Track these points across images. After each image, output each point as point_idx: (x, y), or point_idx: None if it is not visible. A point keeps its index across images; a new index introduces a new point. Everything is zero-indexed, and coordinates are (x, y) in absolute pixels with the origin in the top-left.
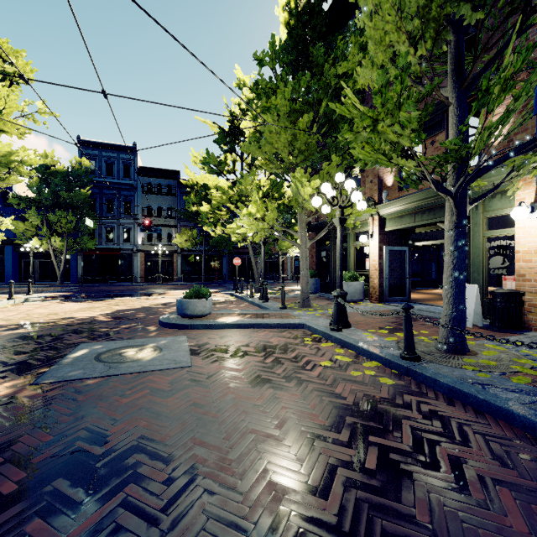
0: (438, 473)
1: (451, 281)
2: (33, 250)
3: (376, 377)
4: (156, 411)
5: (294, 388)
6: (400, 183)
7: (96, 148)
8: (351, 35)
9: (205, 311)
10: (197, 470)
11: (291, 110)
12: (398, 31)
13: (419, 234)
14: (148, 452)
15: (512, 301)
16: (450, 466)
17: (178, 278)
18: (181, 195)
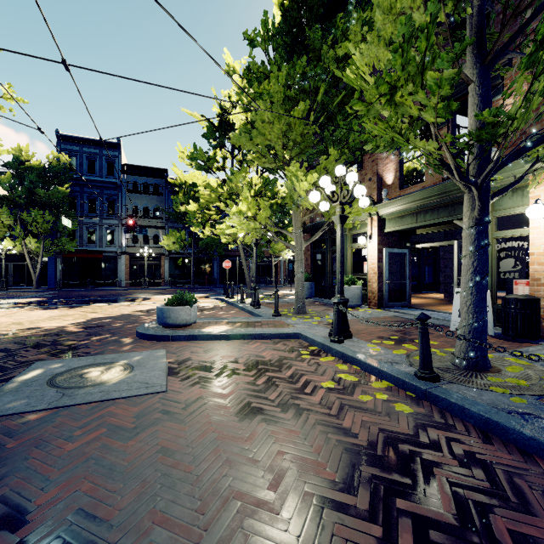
0: None
1: (472, 286)
2: (6, 252)
3: (389, 402)
4: (109, 463)
5: (292, 420)
6: (401, 181)
7: (77, 144)
8: (353, 11)
9: (189, 320)
10: None
11: (285, 98)
12: None
13: (416, 236)
14: (81, 542)
15: (527, 308)
16: None
17: (165, 282)
18: (169, 195)
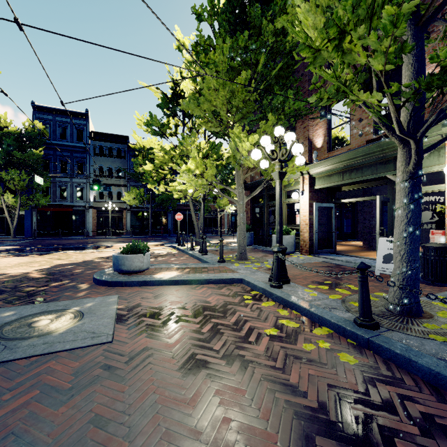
0: None
1: (406, 237)
2: None
3: (333, 351)
4: (30, 440)
5: (238, 376)
6: (329, 144)
7: (50, 113)
8: None
9: (142, 267)
10: None
11: (229, 69)
12: None
13: (339, 193)
14: None
15: (446, 255)
16: None
17: (127, 232)
18: (130, 158)
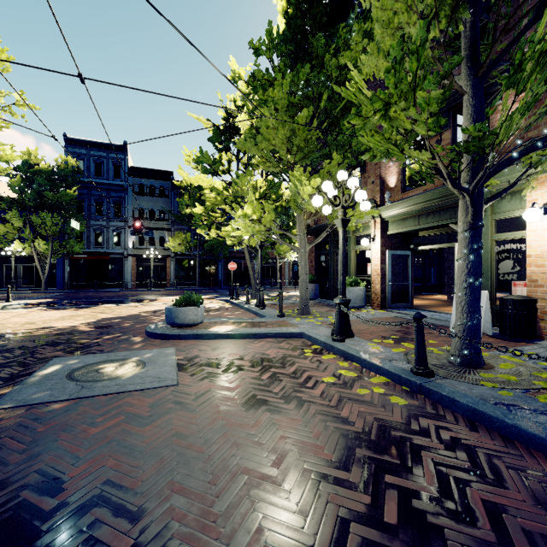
0: (474, 528)
1: (466, 287)
2: (15, 254)
3: (385, 395)
4: (129, 445)
5: (294, 410)
6: (403, 184)
7: (84, 147)
8: (355, 22)
9: (196, 320)
10: (172, 531)
11: (289, 104)
12: (408, 10)
13: (420, 238)
14: (112, 505)
15: (524, 308)
16: (488, 517)
17: (171, 283)
18: (175, 197)
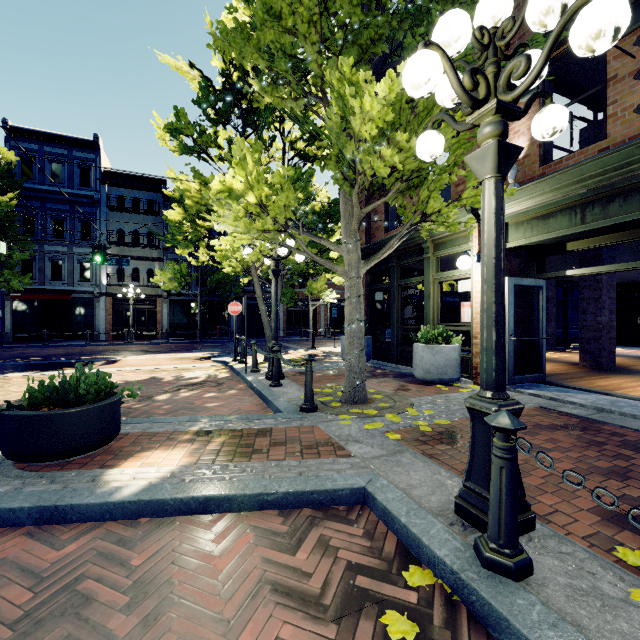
0: None
1: None
2: None
3: None
4: None
5: None
6: (544, 149)
7: (35, 141)
8: None
9: (82, 442)
10: None
11: None
12: None
13: None
14: None
15: None
16: None
17: (163, 333)
18: None
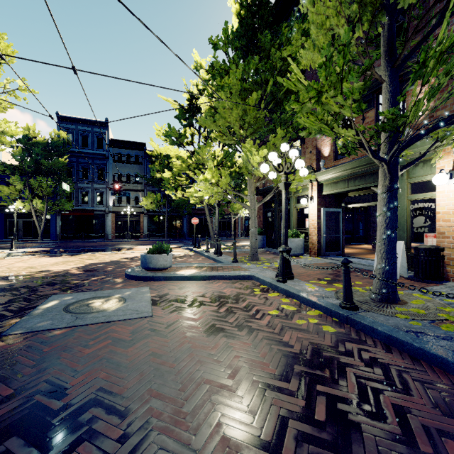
0: (385, 424)
1: (384, 238)
2: (17, 211)
3: (319, 325)
4: (116, 362)
5: (246, 336)
6: (335, 153)
7: (73, 123)
8: (295, 22)
9: (166, 265)
10: (152, 425)
11: (242, 89)
12: (337, 15)
13: (350, 198)
14: (105, 406)
15: (433, 255)
16: (396, 416)
17: (144, 235)
18: (147, 164)
